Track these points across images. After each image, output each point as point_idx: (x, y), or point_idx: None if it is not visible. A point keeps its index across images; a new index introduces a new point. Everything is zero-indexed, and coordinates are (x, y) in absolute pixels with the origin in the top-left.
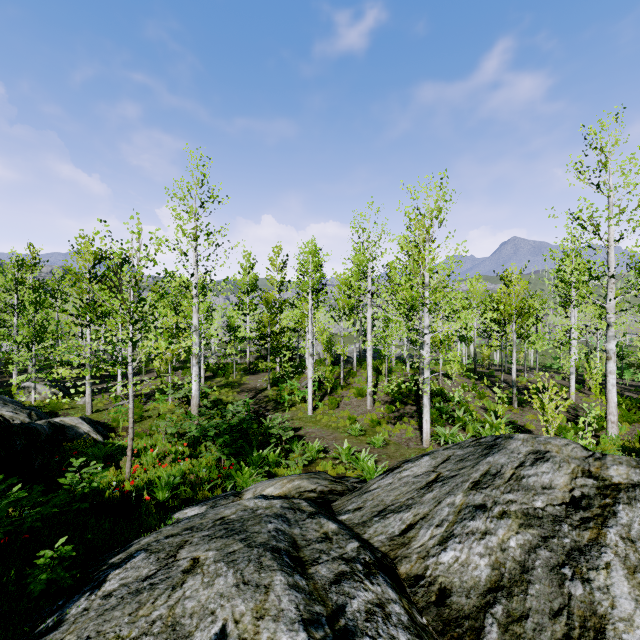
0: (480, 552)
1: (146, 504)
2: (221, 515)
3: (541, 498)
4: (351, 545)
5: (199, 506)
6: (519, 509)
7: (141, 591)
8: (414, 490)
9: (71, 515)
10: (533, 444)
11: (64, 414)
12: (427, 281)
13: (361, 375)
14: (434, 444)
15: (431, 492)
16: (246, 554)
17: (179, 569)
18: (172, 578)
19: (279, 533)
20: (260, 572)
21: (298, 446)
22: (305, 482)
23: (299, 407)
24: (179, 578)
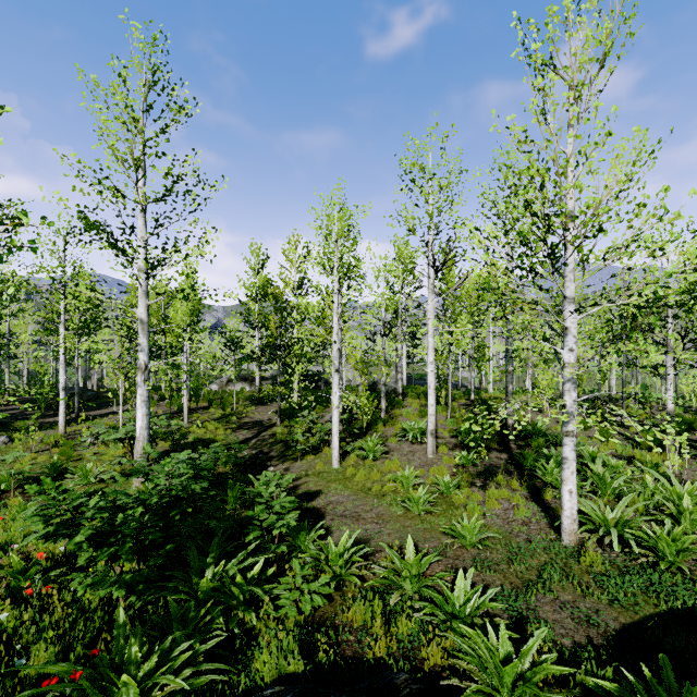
0: None
1: None
2: None
3: None
4: None
5: None
6: None
7: None
8: None
9: None
10: None
11: None
12: (571, 206)
13: (409, 405)
14: (584, 539)
15: None
16: None
17: None
18: None
19: None
20: None
21: (308, 541)
22: None
23: (319, 453)
24: None
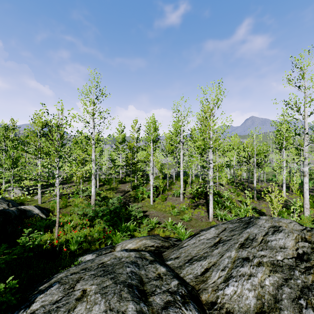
0: (248, 288)
1: (64, 252)
2: (102, 261)
3: (280, 254)
4: (173, 282)
5: (92, 254)
6: (268, 261)
7: (51, 312)
8: (207, 247)
9: (23, 259)
10: (271, 222)
11: (27, 204)
12: (211, 136)
13: (177, 184)
14: (215, 219)
15: (217, 249)
16: (113, 288)
17: (74, 297)
18: (69, 304)
19: (133, 274)
20: (120, 302)
21: (145, 220)
22: (148, 241)
23: (146, 200)
24: (73, 304)
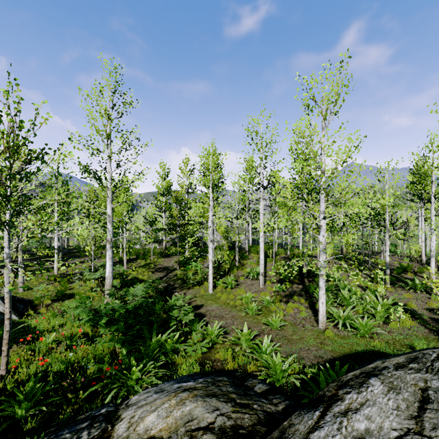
0: None
1: None
2: None
3: None
4: None
5: None
6: None
7: None
8: None
9: None
10: None
11: None
12: (323, 168)
13: (252, 258)
14: (329, 325)
15: None
16: None
17: None
18: None
19: None
20: None
21: (198, 327)
22: (199, 407)
23: (201, 285)
24: None
